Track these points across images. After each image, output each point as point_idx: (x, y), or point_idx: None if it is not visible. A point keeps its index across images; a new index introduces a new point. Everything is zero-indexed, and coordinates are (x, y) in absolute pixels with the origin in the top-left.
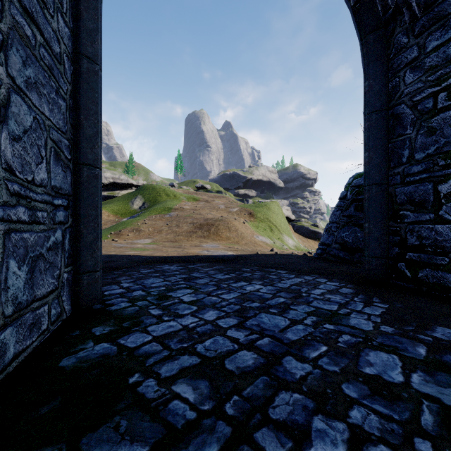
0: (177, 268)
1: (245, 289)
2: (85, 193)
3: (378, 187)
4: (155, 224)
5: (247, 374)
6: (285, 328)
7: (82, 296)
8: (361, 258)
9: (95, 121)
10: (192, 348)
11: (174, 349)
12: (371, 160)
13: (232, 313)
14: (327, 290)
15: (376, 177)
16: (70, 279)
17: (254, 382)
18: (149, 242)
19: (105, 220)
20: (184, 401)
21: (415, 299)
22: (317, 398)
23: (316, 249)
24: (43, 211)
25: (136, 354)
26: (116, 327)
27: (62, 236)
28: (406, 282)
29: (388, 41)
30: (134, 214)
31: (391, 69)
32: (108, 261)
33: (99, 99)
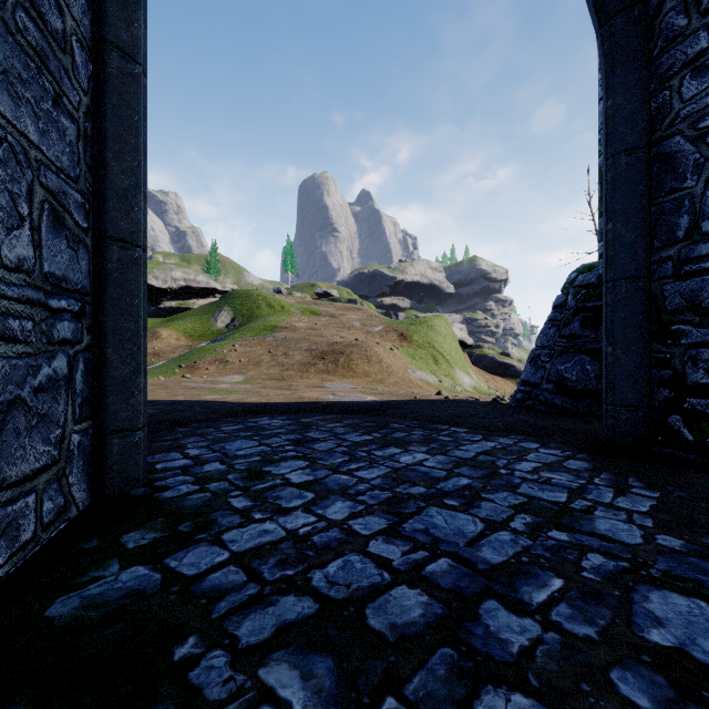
0: (282, 422)
1: (398, 462)
2: (115, 291)
3: (632, 282)
4: (250, 352)
5: (412, 642)
6: (476, 538)
7: (110, 474)
8: (592, 407)
9: (134, 164)
10: (303, 579)
11: (268, 580)
12: (619, 236)
13: (376, 507)
14: (542, 464)
15: (628, 265)
16: (87, 444)
17: (426, 663)
18: (241, 379)
19: (172, 346)
20: (282, 708)
21: (706, 481)
22: (564, 707)
23: (514, 392)
24: (23, 317)
25: (195, 590)
26: (166, 532)
27: (68, 366)
28: (685, 450)
29: (650, 26)
30: (219, 336)
31: (655, 76)
32: (171, 411)
33: (140, 124)
